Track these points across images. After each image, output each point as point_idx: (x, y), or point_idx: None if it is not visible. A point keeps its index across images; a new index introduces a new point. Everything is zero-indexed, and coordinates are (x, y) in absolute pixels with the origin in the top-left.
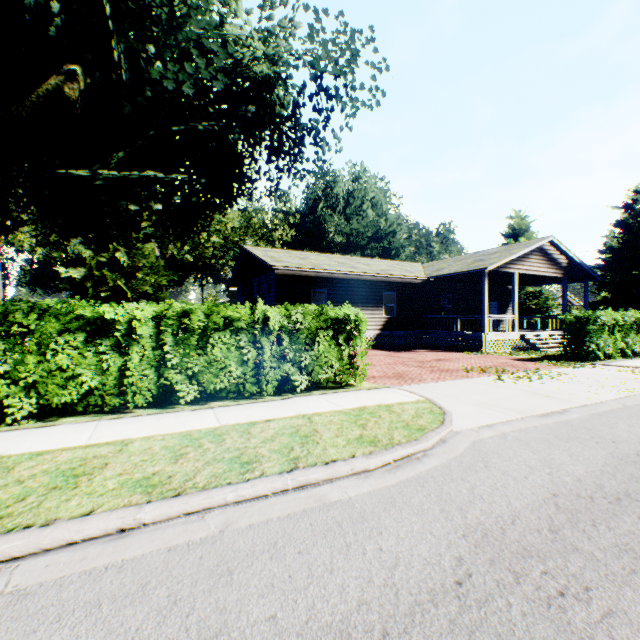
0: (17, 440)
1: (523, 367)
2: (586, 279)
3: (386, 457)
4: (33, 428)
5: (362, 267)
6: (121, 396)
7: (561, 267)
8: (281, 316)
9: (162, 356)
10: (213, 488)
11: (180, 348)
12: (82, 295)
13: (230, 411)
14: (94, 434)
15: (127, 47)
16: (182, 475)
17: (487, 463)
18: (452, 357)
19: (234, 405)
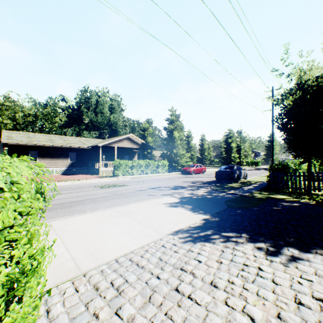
0: None
1: (87, 179)
2: (151, 148)
3: None
4: None
5: (59, 142)
6: None
7: (139, 144)
8: None
9: None
10: None
11: None
12: None
13: None
14: None
15: None
16: None
17: None
18: (79, 176)
19: None
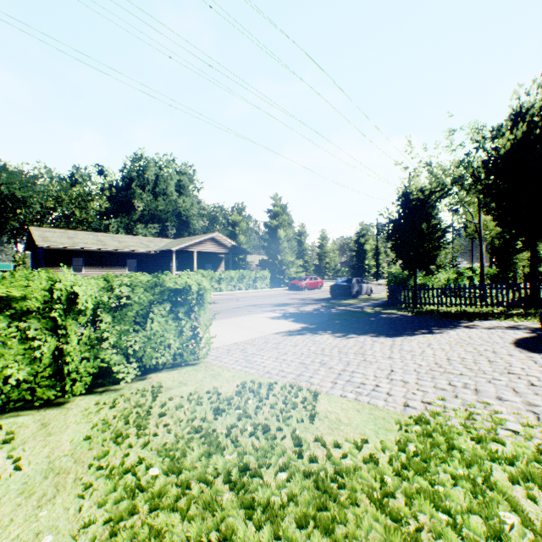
0: None
1: None
2: (246, 253)
3: None
4: None
5: (113, 244)
6: None
7: (228, 248)
8: (5, 276)
9: None
10: None
11: None
12: None
13: None
14: None
15: None
16: None
17: None
18: None
19: None
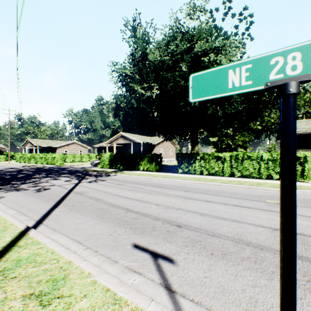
0: (205, 177)
1: None
2: None
3: (274, 189)
4: (207, 176)
5: None
6: (222, 173)
7: None
8: (268, 155)
9: (232, 165)
10: (232, 184)
11: (235, 163)
12: (216, 147)
13: (246, 179)
14: (216, 178)
15: (221, 108)
16: (229, 183)
17: (305, 195)
18: None
19: (249, 179)
